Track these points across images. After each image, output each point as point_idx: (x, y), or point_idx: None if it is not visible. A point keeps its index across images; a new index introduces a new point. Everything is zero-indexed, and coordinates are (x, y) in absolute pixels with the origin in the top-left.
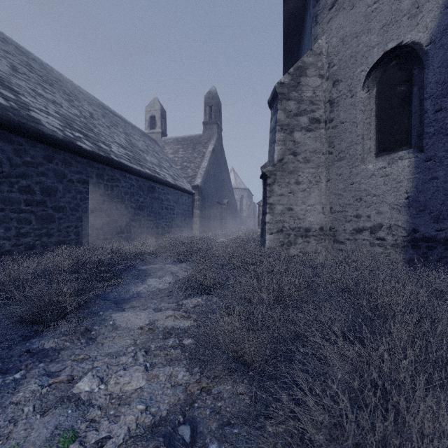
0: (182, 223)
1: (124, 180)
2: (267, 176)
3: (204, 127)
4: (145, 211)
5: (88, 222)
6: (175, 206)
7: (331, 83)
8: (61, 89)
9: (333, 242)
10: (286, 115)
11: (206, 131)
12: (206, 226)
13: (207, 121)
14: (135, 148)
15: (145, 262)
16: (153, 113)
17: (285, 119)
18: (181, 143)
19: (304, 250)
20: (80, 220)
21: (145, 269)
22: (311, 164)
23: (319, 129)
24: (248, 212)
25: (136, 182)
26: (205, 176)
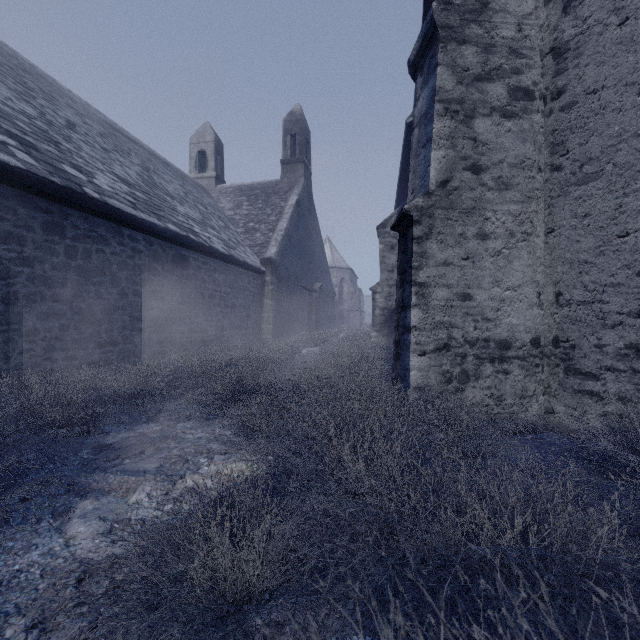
0: (242, 322)
1: (117, 241)
2: (412, 220)
3: (283, 168)
4: (168, 302)
5: (20, 326)
6: (229, 293)
7: (558, 8)
8: (15, 77)
9: (565, 373)
10: (457, 77)
11: (286, 174)
12: (286, 326)
13: (288, 158)
14: (157, 190)
15: (137, 415)
16: (203, 147)
17: (454, 87)
18: (247, 193)
19: (498, 392)
20: None
21: (121, 440)
22: (514, 194)
23: (531, 112)
24: (351, 303)
25: (146, 246)
26: (283, 244)
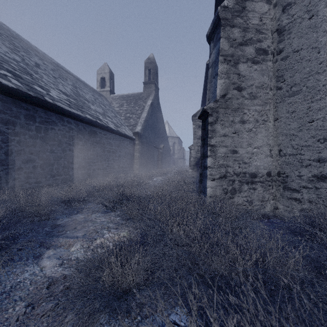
0: (123, 164)
1: (61, 124)
2: (208, 114)
3: (144, 86)
4: (86, 154)
5: (14, 166)
6: (117, 150)
7: (280, 9)
8: (9, 41)
9: (283, 189)
10: (230, 43)
11: (145, 89)
12: (145, 166)
13: (147, 81)
14: (80, 98)
15: (72, 210)
16: (103, 75)
17: (228, 48)
18: (126, 99)
19: (250, 199)
20: (1, 163)
21: (65, 222)
22: (258, 101)
23: (266, 61)
24: (179, 155)
25: (75, 126)
26: (144, 125)
